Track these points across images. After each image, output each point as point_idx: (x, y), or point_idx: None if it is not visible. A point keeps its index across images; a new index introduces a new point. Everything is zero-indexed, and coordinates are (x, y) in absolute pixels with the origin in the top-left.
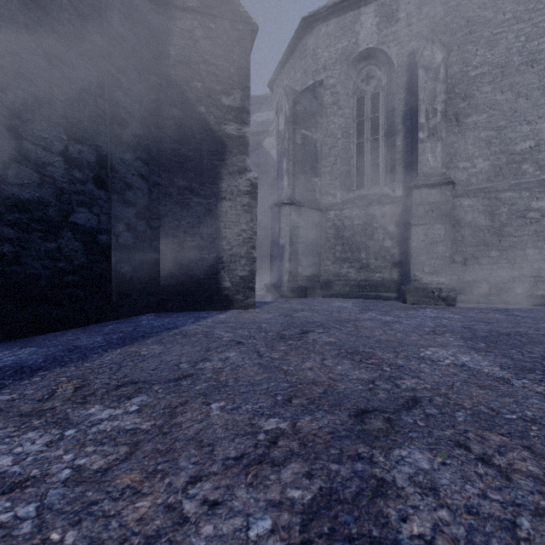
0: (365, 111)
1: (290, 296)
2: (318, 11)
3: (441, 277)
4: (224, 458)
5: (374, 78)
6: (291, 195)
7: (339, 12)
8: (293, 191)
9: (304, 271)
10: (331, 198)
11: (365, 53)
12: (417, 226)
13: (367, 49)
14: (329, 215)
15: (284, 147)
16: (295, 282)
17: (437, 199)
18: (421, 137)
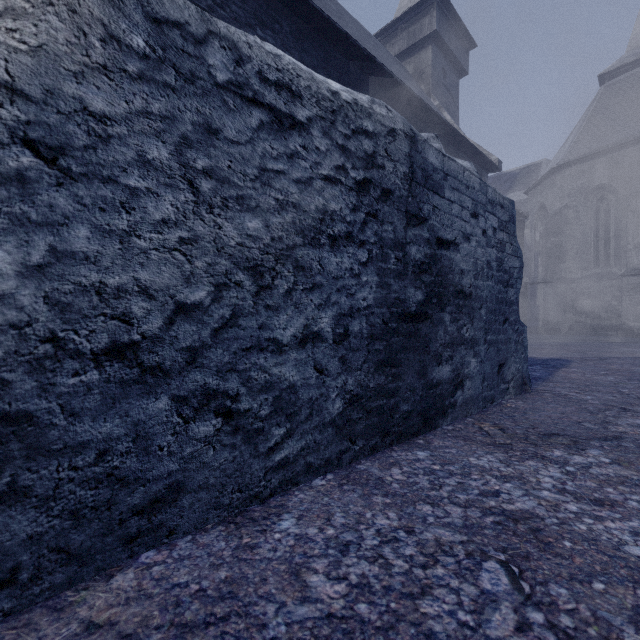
0: (600, 220)
1: (543, 333)
2: (563, 164)
3: (639, 323)
4: (539, 341)
5: (606, 200)
6: (544, 277)
7: (579, 162)
8: (545, 275)
9: (553, 319)
10: (573, 275)
11: (599, 186)
12: (625, 296)
13: (600, 184)
14: (572, 286)
15: (539, 250)
16: (546, 326)
17: (637, 282)
18: (629, 248)
